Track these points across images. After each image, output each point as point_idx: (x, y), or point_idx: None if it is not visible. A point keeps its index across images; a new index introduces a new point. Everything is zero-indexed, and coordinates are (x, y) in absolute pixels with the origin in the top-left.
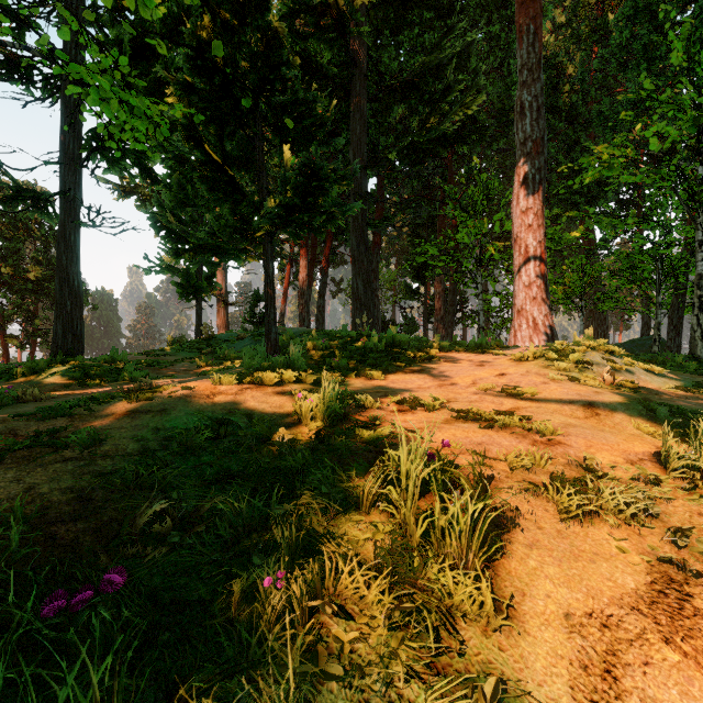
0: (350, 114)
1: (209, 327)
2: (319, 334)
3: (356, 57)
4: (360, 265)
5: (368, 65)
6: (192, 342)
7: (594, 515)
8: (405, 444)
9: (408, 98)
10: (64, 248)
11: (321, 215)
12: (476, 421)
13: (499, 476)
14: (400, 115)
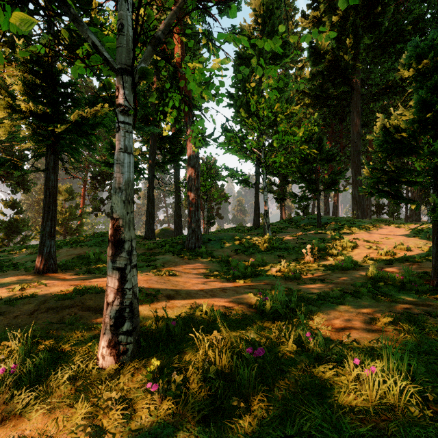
0: (351, 112)
1: (290, 215)
2: (334, 219)
3: (354, 85)
4: (356, 183)
5: (361, 83)
6: (284, 220)
7: (371, 249)
8: (345, 239)
9: (385, 93)
10: (256, 196)
11: (335, 191)
12: (366, 241)
13: (361, 246)
14: (380, 106)
